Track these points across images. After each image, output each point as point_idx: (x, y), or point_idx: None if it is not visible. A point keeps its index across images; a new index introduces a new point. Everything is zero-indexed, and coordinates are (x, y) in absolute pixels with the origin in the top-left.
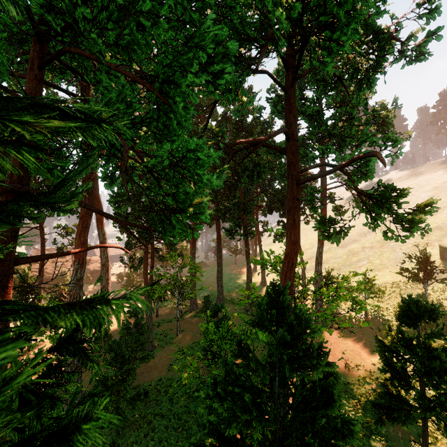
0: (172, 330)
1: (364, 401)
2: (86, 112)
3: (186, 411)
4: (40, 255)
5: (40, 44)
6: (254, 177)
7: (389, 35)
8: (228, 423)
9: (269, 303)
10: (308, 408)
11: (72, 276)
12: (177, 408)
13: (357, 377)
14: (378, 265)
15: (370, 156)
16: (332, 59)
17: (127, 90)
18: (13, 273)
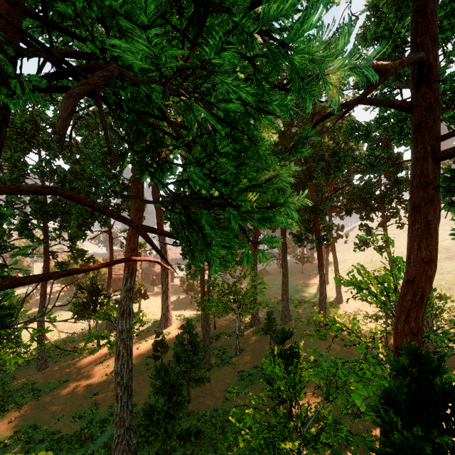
0: (230, 346)
1: None
2: None
3: None
4: (28, 277)
5: None
6: (331, 170)
7: None
8: None
9: (405, 386)
10: None
11: (122, 286)
12: None
13: None
14: None
15: None
16: None
17: None
18: None
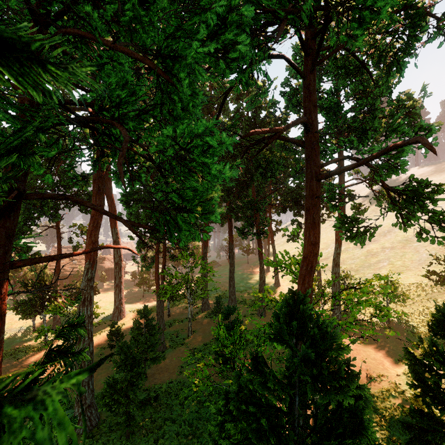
0: (183, 330)
1: (389, 417)
2: (10, 41)
3: (197, 417)
4: (40, 258)
5: (38, 29)
6: (267, 175)
7: (424, 10)
8: None
9: (288, 312)
10: (333, 434)
11: (83, 276)
12: (187, 413)
13: (380, 389)
14: (400, 266)
15: (412, 143)
16: (363, 31)
17: (129, 75)
18: (2, 279)
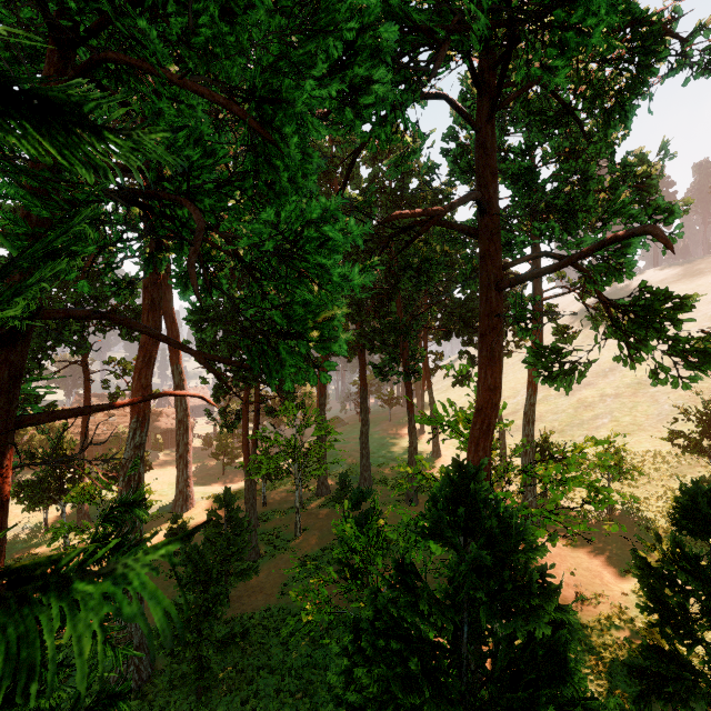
0: (287, 527)
1: (610, 659)
2: (55, 102)
3: (310, 663)
4: (63, 411)
5: (61, 52)
6: (421, 280)
7: (661, 27)
8: (379, 707)
9: (451, 495)
10: (521, 682)
11: (128, 441)
12: (294, 658)
13: (597, 616)
14: (629, 424)
15: (639, 234)
16: (566, 62)
17: (204, 125)
18: (6, 443)
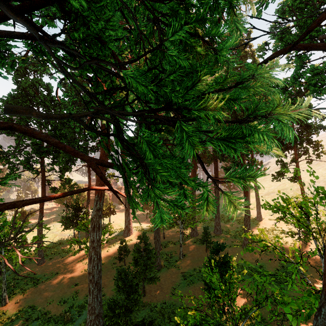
0: (175, 252)
1: None
2: None
3: None
4: None
5: None
6: None
7: None
8: None
9: None
10: None
11: (94, 207)
12: None
13: None
14: None
15: None
16: None
17: None
18: None
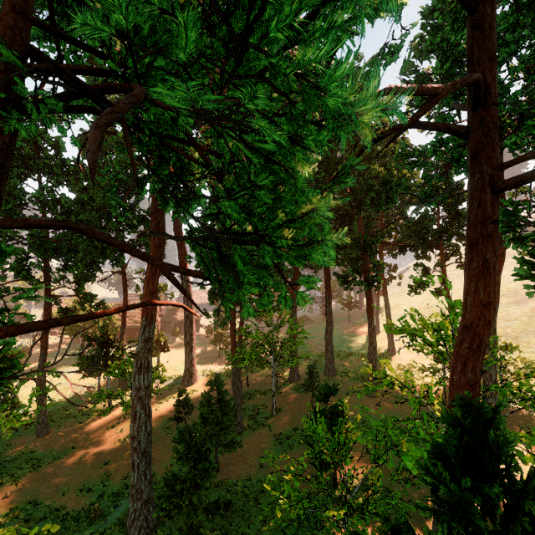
0: (266, 406)
1: None
2: None
3: None
4: (36, 322)
5: None
6: (381, 201)
7: None
8: None
9: (457, 440)
10: None
11: (140, 336)
12: (270, 530)
13: None
14: None
15: None
16: None
17: None
18: None
